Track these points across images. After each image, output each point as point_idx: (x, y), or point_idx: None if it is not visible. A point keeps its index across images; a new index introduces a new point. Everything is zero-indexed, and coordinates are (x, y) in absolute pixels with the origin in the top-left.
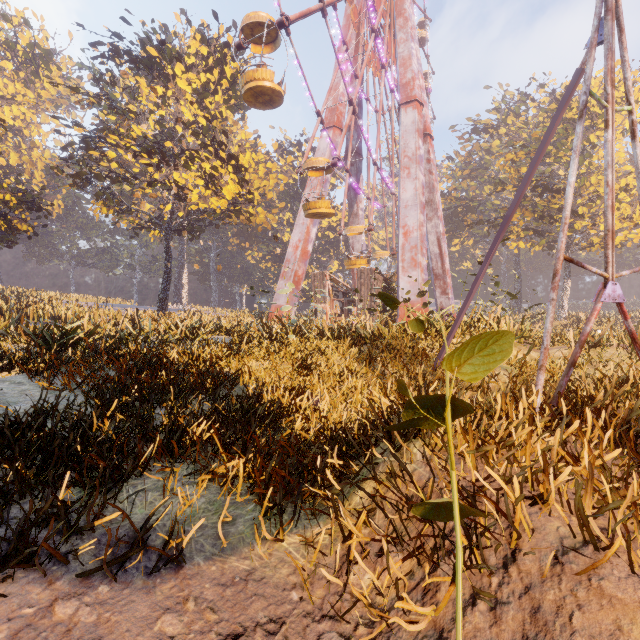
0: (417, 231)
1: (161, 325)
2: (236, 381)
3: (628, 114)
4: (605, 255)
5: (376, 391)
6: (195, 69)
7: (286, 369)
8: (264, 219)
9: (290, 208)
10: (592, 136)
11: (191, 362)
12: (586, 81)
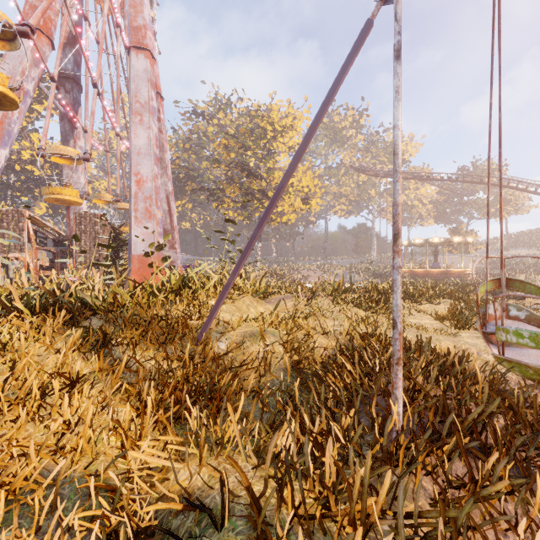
0: (152, 182)
1: None
2: None
3: None
4: None
5: (126, 418)
6: None
7: None
8: None
9: None
10: (275, 144)
11: None
12: (399, 21)
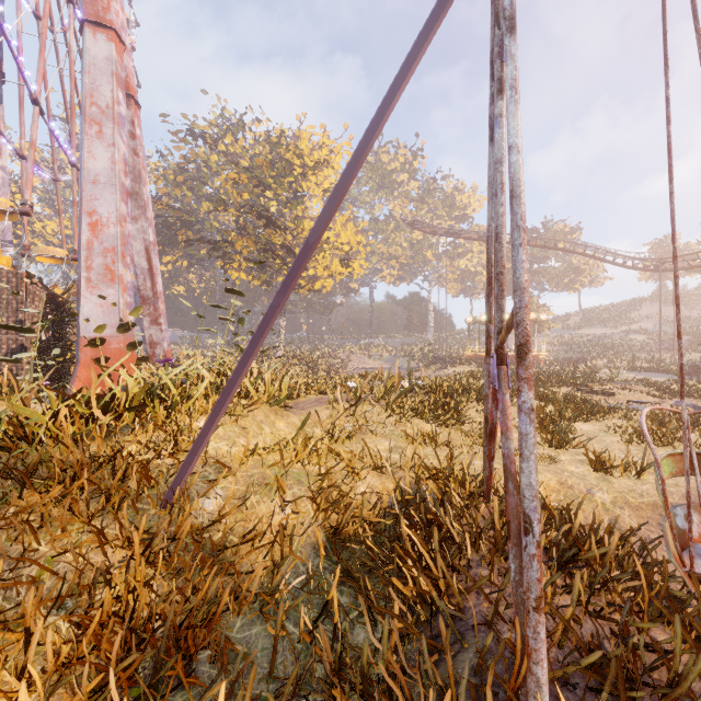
0: (116, 226)
1: None
2: None
3: (492, 100)
4: (500, 307)
5: None
6: None
7: None
8: None
9: None
10: (304, 184)
11: None
12: None
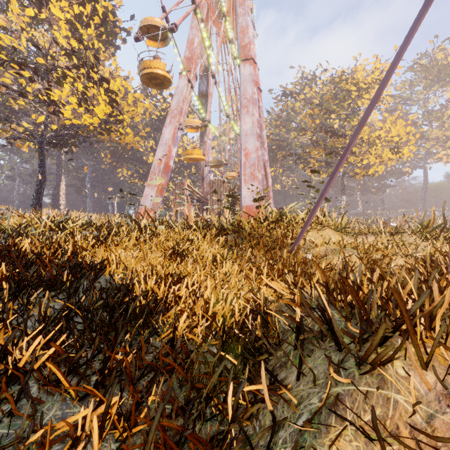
0: (255, 153)
1: (26, 220)
2: (102, 271)
3: None
4: None
5: (253, 275)
6: (68, 0)
7: (157, 257)
8: (132, 139)
9: (153, 138)
10: (359, 102)
11: (50, 253)
12: None
